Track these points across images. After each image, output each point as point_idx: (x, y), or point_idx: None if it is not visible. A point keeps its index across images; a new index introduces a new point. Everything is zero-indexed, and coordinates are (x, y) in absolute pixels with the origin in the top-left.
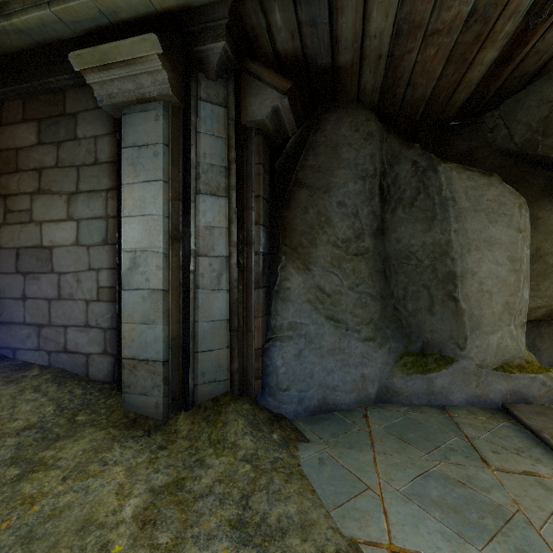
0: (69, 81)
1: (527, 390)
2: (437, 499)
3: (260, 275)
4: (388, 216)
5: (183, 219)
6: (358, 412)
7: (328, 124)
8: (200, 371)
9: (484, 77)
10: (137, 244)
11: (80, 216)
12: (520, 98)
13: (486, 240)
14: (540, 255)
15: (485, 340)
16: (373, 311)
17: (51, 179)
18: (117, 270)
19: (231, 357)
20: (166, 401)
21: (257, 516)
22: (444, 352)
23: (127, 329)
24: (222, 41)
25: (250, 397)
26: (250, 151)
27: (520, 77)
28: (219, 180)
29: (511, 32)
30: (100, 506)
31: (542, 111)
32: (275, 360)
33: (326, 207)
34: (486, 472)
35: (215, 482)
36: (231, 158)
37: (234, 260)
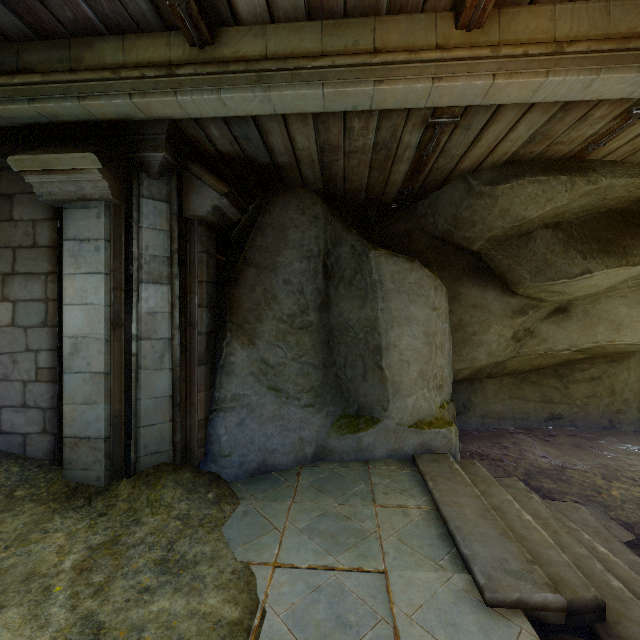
0: (4, 163)
1: (432, 442)
2: (323, 530)
3: (203, 353)
4: (332, 292)
5: (125, 306)
6: (293, 471)
7: (276, 207)
8: (143, 445)
9: (405, 179)
10: (79, 330)
11: (17, 297)
12: (439, 196)
13: (407, 317)
14: (462, 325)
15: (403, 402)
16: (315, 379)
17: None
18: (58, 353)
19: (173, 429)
20: (108, 474)
21: (179, 556)
22: (373, 414)
23: (68, 410)
24: (162, 152)
25: (193, 464)
26: (193, 241)
27: (434, 181)
28: (161, 269)
29: (411, 157)
30: (43, 563)
31: (452, 210)
32: (218, 430)
33: (272, 285)
34: (369, 508)
35: (148, 537)
36: (173, 249)
37: (177, 341)
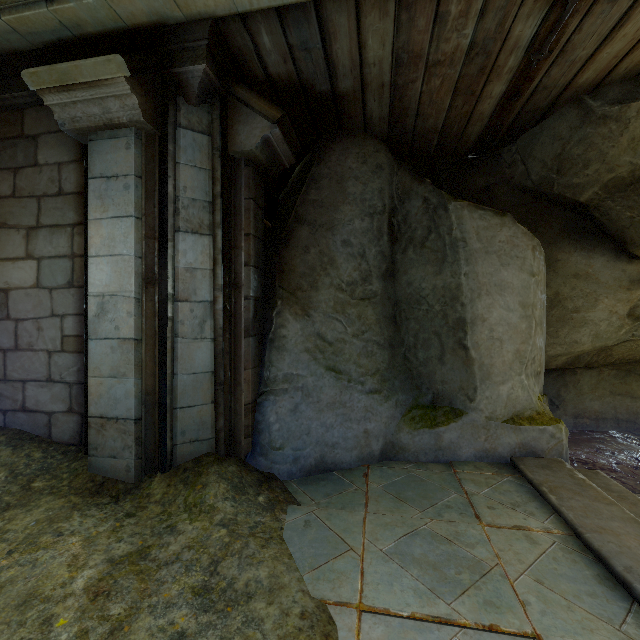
0: (28, 99)
1: (536, 442)
2: (419, 557)
3: (250, 322)
4: (399, 257)
5: (159, 259)
6: (359, 471)
7: (333, 155)
8: (180, 430)
9: (495, 110)
10: (106, 287)
11: (42, 254)
12: (535, 134)
13: (498, 284)
14: (559, 299)
15: (495, 391)
16: (380, 361)
17: (6, 210)
18: (84, 317)
19: (216, 413)
20: (139, 464)
21: (225, 582)
22: (454, 405)
23: (94, 384)
24: (202, 64)
25: (239, 457)
26: (239, 184)
27: (532, 112)
28: (202, 216)
29: (515, 67)
30: (48, 579)
31: (555, 149)
32: (268, 416)
33: (329, 247)
34: (476, 528)
35: (184, 549)
36: (216, 192)
37: (220, 305)
